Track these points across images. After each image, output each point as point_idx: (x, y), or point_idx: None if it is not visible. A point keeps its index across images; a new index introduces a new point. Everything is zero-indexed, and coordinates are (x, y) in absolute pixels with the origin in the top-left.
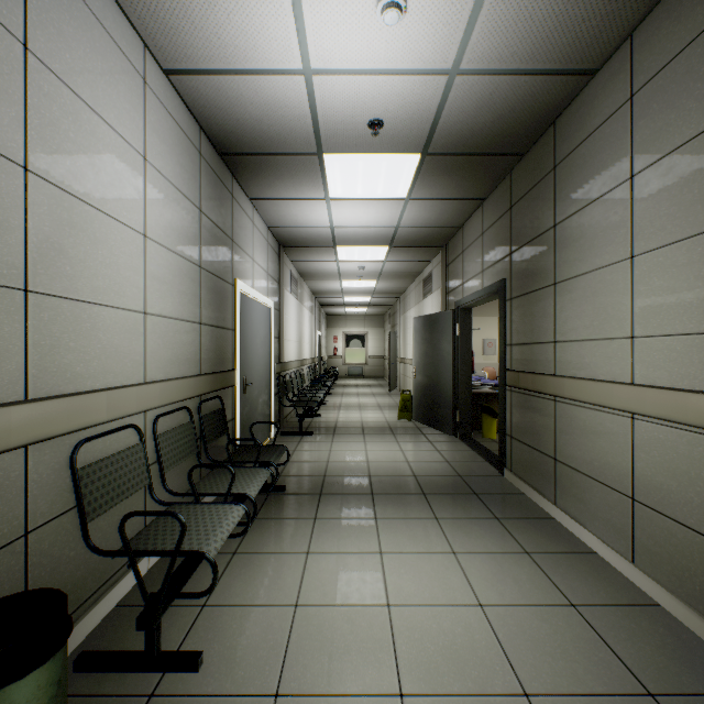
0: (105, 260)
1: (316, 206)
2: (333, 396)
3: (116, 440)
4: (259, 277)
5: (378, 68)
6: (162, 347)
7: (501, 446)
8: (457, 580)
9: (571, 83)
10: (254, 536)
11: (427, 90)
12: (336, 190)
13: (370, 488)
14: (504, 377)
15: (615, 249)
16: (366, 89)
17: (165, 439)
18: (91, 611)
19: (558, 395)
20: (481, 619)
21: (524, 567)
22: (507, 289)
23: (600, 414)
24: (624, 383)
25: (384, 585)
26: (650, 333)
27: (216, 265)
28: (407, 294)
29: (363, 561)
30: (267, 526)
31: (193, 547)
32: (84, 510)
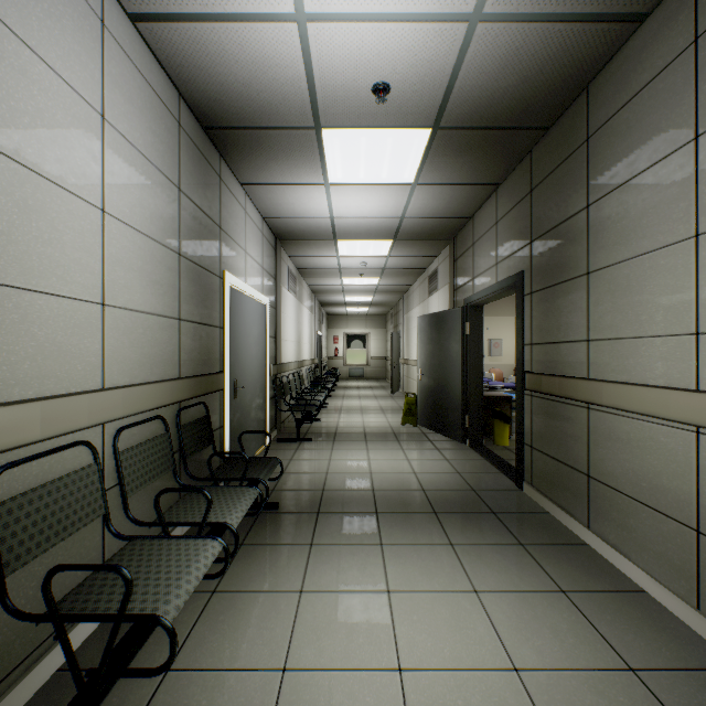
0: (41, 235)
1: (314, 192)
2: (334, 399)
3: (59, 461)
4: (252, 271)
5: (386, 12)
6: (127, 345)
7: (519, 456)
8: (482, 631)
9: (613, 32)
10: (239, 568)
11: (442, 43)
12: (335, 174)
13: (374, 506)
14: (523, 381)
15: (672, 227)
16: (371, 42)
17: (130, 456)
18: (19, 684)
19: (593, 402)
20: (518, 692)
21: (562, 611)
22: (527, 282)
23: (650, 425)
24: (687, 389)
25: (394, 639)
26: None
27: (199, 254)
28: (411, 292)
29: (367, 603)
30: (255, 554)
31: (145, 606)
32: None
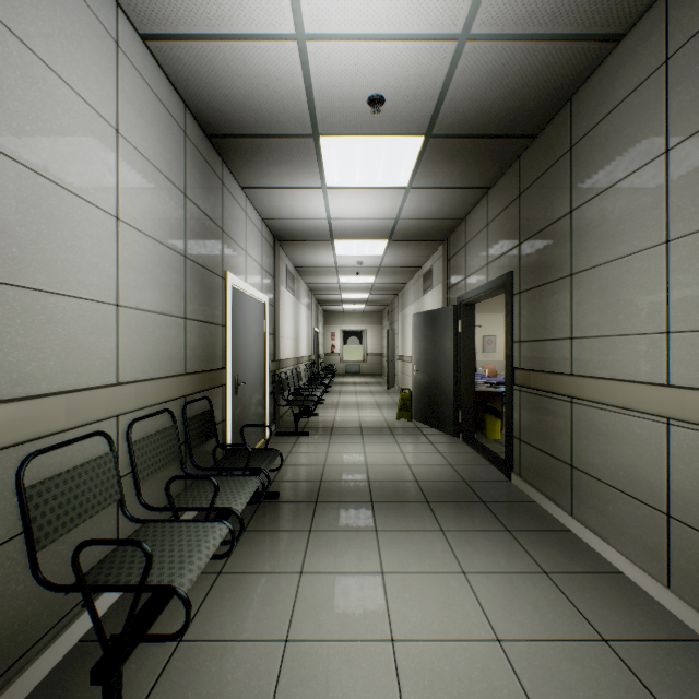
0: (65, 242)
1: (312, 195)
2: (331, 394)
3: (79, 450)
4: (252, 271)
5: (380, 33)
6: (139, 343)
7: (508, 449)
8: (469, 607)
9: (593, 50)
10: (242, 552)
11: (433, 60)
12: (333, 178)
13: (369, 496)
14: (512, 376)
15: (646, 233)
16: (366, 59)
17: (141, 446)
18: (46, 651)
19: (575, 396)
20: (500, 659)
21: (543, 590)
22: (515, 282)
23: (626, 418)
24: (658, 384)
25: (387, 614)
26: (691, 328)
27: (203, 256)
28: (406, 290)
29: (363, 583)
30: (257, 540)
31: (162, 579)
32: (32, 537)
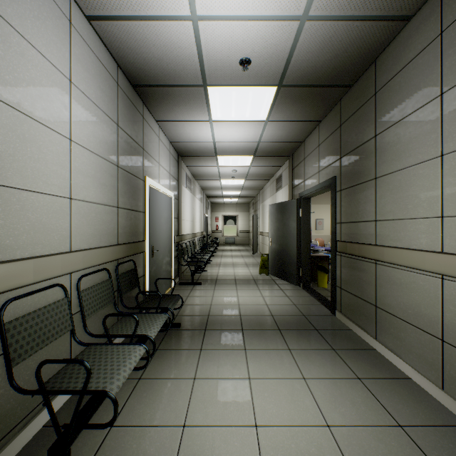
0: (33, 155)
1: (203, 126)
2: (215, 257)
3: (44, 296)
4: (163, 176)
5: (247, 15)
6: (85, 224)
7: (333, 294)
8: (308, 402)
9: (391, 27)
10: (155, 364)
11: (283, 34)
12: (216, 114)
13: (240, 325)
14: (335, 246)
15: (427, 150)
16: (238, 33)
17: (87, 293)
18: (20, 434)
19: (378, 259)
20: (329, 439)
21: (358, 391)
22: (338, 184)
23: (413, 274)
24: (436, 252)
25: (252, 407)
26: None
27: (130, 166)
28: (265, 189)
29: (236, 386)
30: (166, 356)
31: (98, 386)
32: (9, 357)
